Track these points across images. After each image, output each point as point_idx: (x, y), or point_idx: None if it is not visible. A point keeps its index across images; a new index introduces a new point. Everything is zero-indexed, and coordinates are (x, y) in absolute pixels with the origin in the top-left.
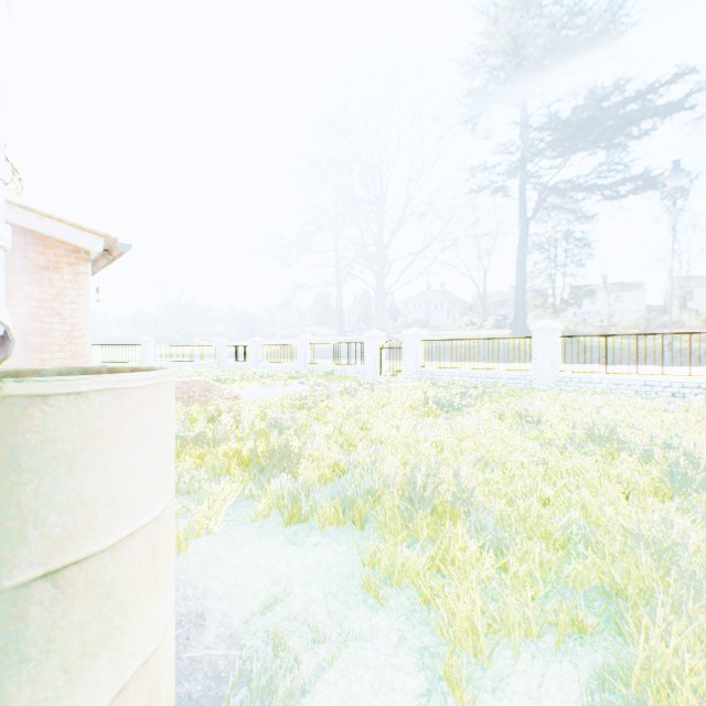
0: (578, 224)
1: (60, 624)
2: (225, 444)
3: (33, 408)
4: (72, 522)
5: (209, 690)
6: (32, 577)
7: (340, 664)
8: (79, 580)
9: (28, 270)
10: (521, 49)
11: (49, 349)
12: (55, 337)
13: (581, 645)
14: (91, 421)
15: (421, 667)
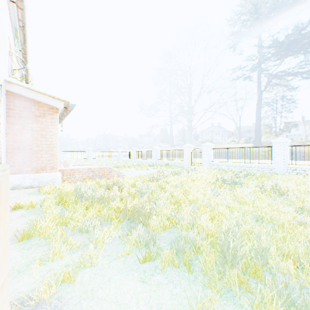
0: (290, 90)
1: None
2: (112, 201)
3: None
4: None
5: None
6: None
7: None
8: None
9: (31, 117)
10: (260, 7)
11: (40, 152)
12: (43, 147)
13: None
14: None
15: None
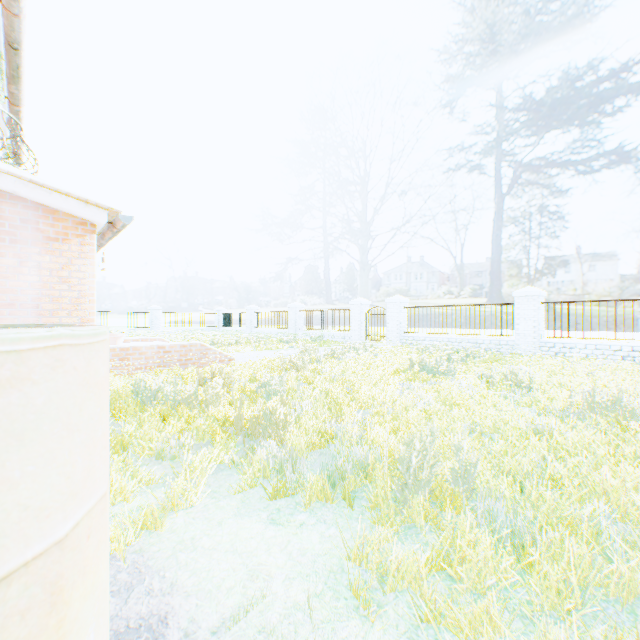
0: (554, 197)
1: None
2: (213, 406)
3: None
4: None
5: None
6: None
7: None
8: None
9: (39, 241)
10: (498, 33)
11: (58, 314)
12: (64, 303)
13: None
14: None
15: None
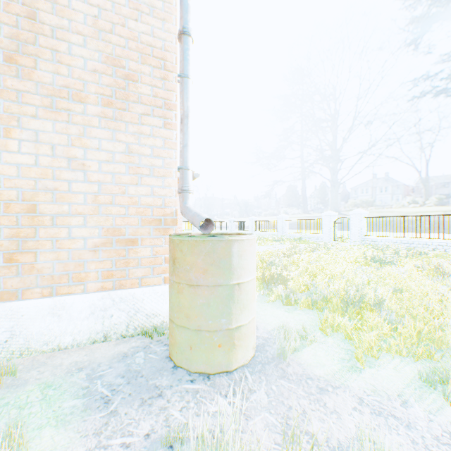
0: None
1: (239, 297)
2: None
3: (235, 243)
4: (241, 272)
5: (264, 343)
6: (235, 283)
7: (311, 346)
8: (242, 287)
9: None
10: None
11: None
12: None
13: (429, 363)
14: (244, 247)
15: (346, 353)
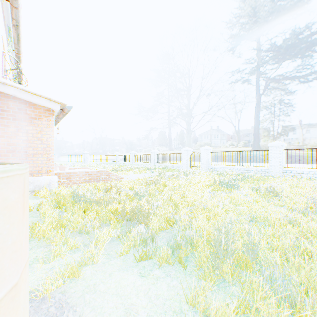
0: (288, 94)
1: None
2: (111, 204)
3: None
4: None
5: None
6: None
7: None
8: None
9: (27, 119)
10: (258, 11)
11: (36, 155)
12: (39, 150)
13: None
14: None
15: None
